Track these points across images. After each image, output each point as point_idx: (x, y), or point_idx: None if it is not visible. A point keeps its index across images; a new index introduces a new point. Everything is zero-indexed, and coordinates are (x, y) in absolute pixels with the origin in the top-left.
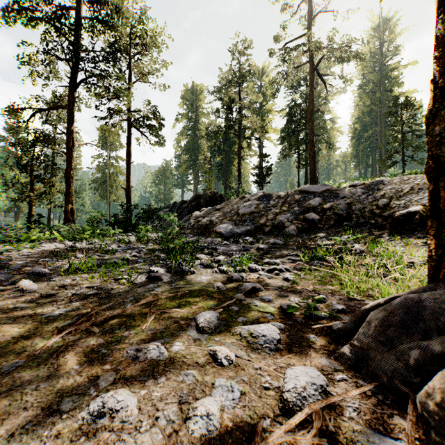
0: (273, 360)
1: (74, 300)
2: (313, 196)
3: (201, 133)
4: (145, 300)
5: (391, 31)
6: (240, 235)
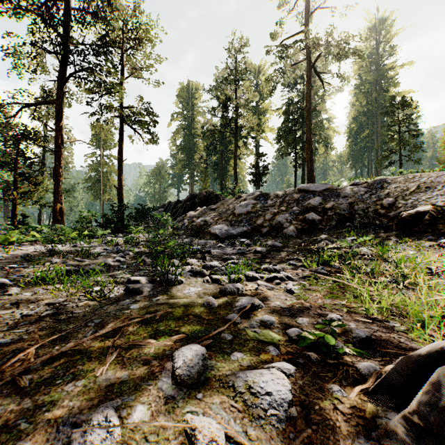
0: (284, 442)
1: (21, 325)
2: (313, 195)
3: (197, 132)
4: (114, 323)
5: (387, 31)
6: (236, 236)
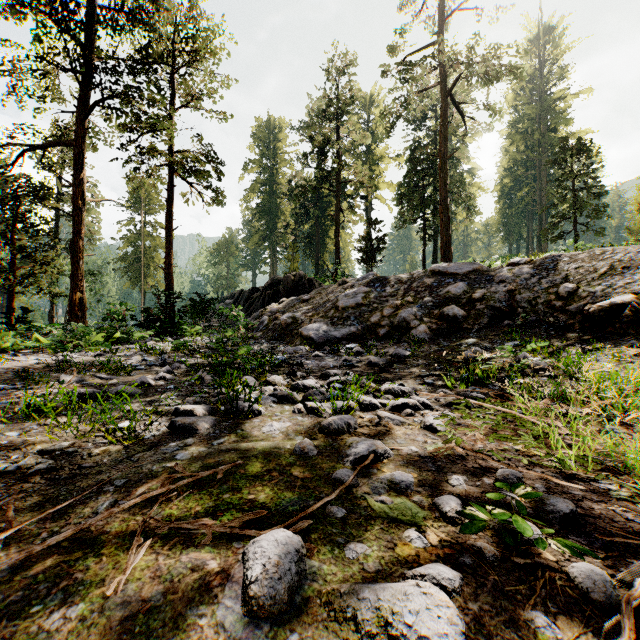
0: None
1: None
2: (454, 280)
3: (282, 189)
4: (148, 486)
5: (555, 45)
6: (341, 340)
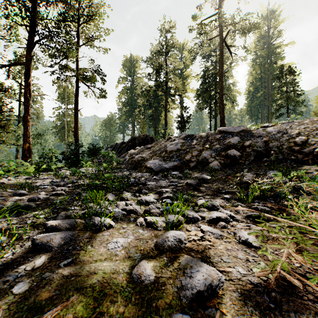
0: None
1: None
2: (232, 135)
3: (137, 92)
4: None
5: (275, 19)
6: (168, 170)
